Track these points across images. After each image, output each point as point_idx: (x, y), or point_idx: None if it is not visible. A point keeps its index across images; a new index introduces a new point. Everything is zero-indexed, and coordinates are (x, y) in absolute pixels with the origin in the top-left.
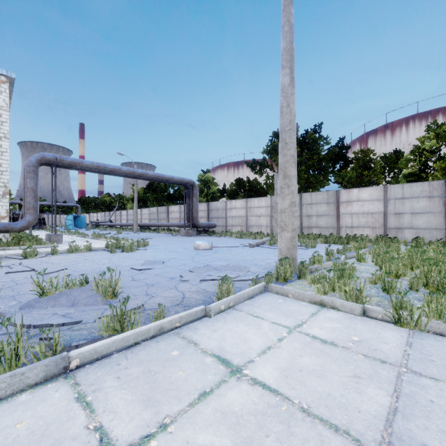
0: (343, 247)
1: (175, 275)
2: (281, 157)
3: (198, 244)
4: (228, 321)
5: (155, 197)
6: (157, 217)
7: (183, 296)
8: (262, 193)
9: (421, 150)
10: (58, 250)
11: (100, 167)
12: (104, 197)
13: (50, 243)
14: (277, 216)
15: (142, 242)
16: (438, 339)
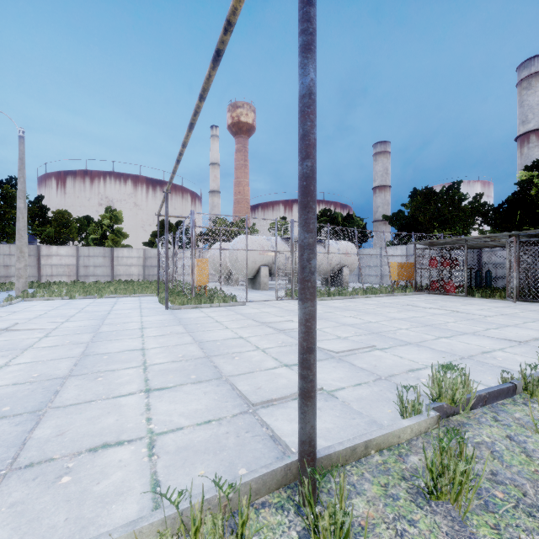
0: (49, 288)
1: None
2: (19, 242)
3: None
4: (21, 304)
5: None
6: None
7: None
8: None
9: (102, 224)
10: None
11: None
12: None
13: None
14: None
15: None
16: (79, 299)
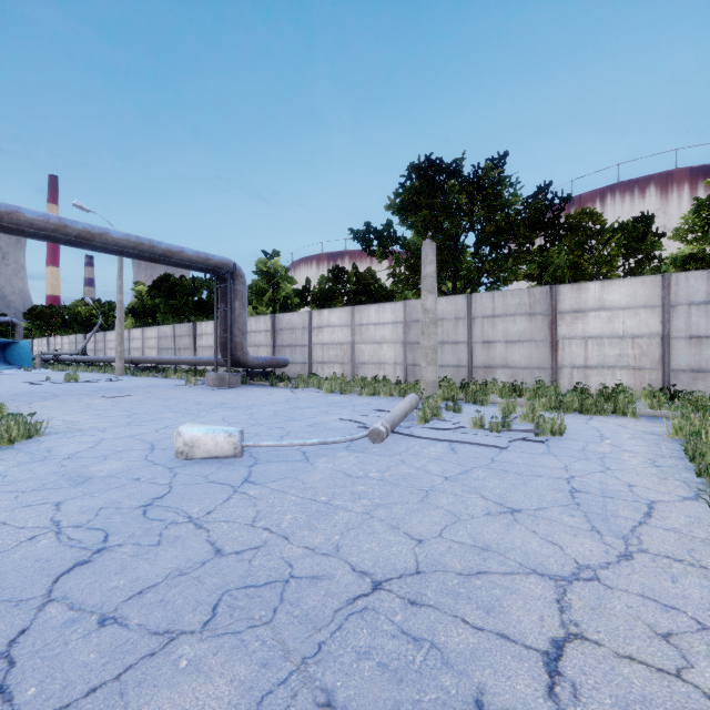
0: (693, 444)
1: None
2: None
3: (191, 441)
4: None
5: (170, 305)
6: (173, 344)
7: None
8: (383, 296)
9: None
10: None
11: None
12: (76, 306)
13: None
14: (427, 342)
15: (2, 427)
16: None
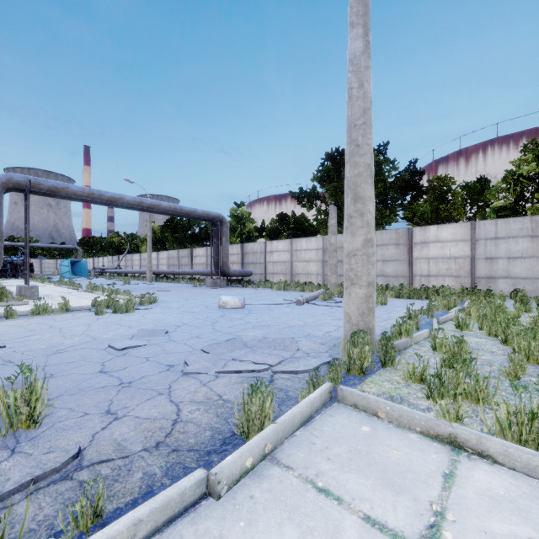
0: (428, 304)
1: (178, 360)
2: (350, 168)
3: (225, 301)
4: (260, 515)
5: (175, 237)
6: (177, 262)
7: (176, 417)
8: (311, 232)
9: (516, 176)
10: (15, 311)
11: (93, 195)
12: (111, 237)
13: (16, 299)
14: (331, 261)
15: (147, 297)
16: None
